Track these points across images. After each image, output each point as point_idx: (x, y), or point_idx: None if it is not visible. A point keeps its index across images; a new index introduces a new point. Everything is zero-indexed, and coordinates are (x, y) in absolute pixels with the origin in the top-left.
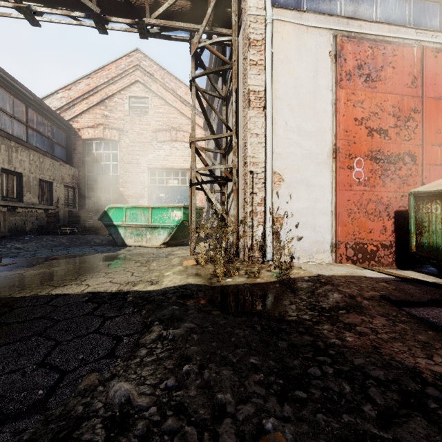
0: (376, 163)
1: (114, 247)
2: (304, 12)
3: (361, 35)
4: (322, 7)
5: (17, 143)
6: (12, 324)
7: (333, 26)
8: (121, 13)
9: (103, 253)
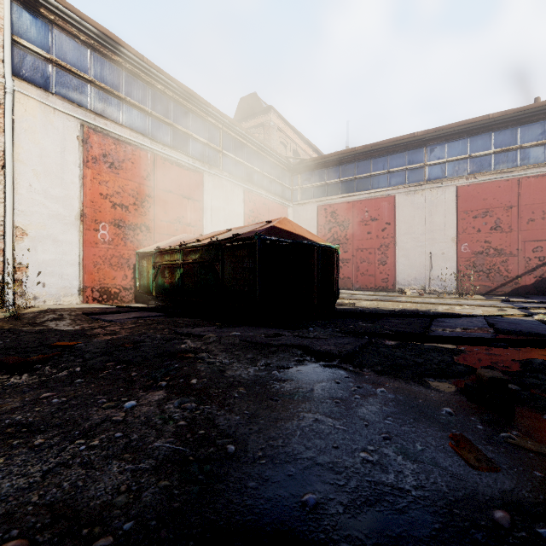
0: (119, 229)
1: None
2: (53, 94)
3: (107, 132)
4: (72, 96)
5: None
6: None
7: (82, 117)
8: None
9: None
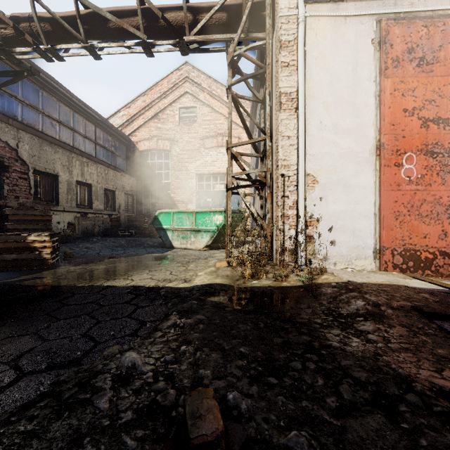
0: (433, 158)
1: (163, 249)
2: (343, 2)
3: (413, 14)
4: None
5: (88, 159)
6: (71, 306)
7: (377, 10)
8: (165, 36)
9: (153, 253)
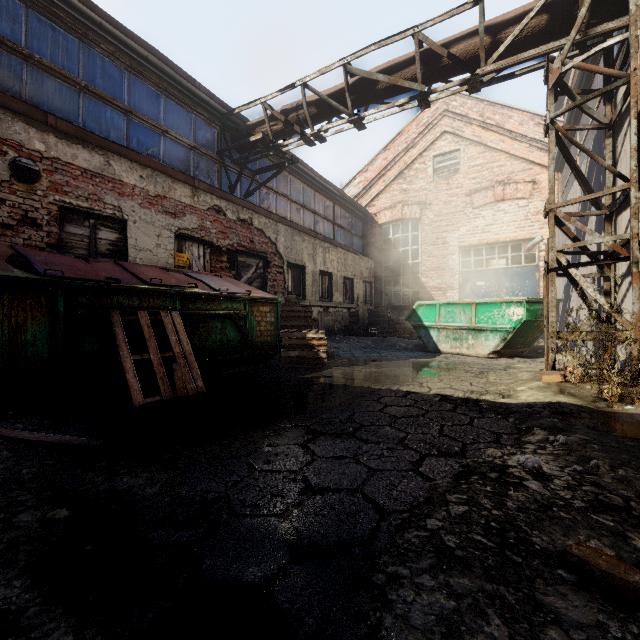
0: None
1: (425, 353)
2: None
3: None
4: None
5: (329, 244)
6: (393, 406)
7: None
8: (447, 76)
9: (418, 358)
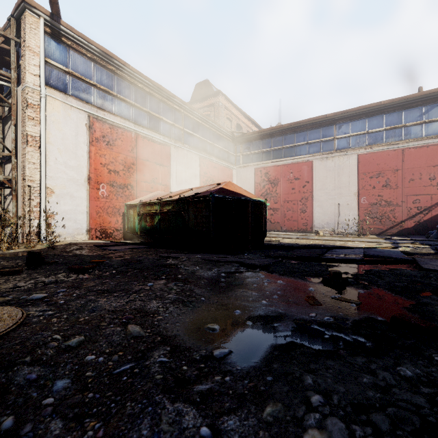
0: (113, 187)
1: None
2: (70, 96)
3: (105, 120)
4: (82, 96)
5: None
6: None
7: (88, 110)
8: None
9: None
